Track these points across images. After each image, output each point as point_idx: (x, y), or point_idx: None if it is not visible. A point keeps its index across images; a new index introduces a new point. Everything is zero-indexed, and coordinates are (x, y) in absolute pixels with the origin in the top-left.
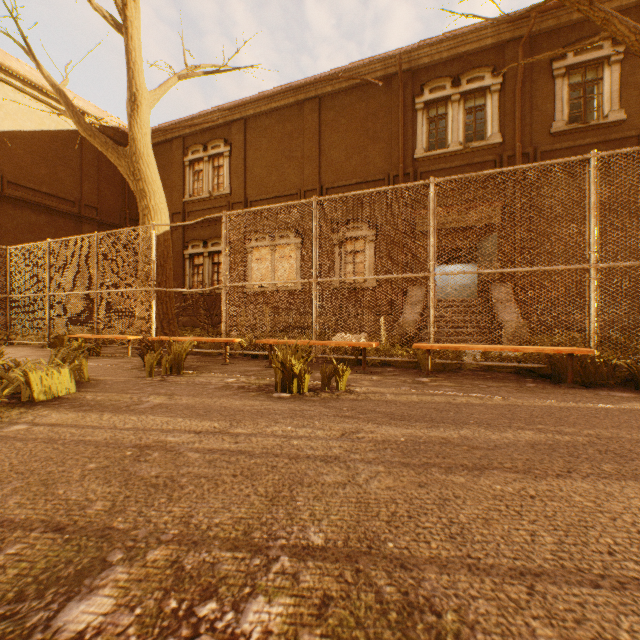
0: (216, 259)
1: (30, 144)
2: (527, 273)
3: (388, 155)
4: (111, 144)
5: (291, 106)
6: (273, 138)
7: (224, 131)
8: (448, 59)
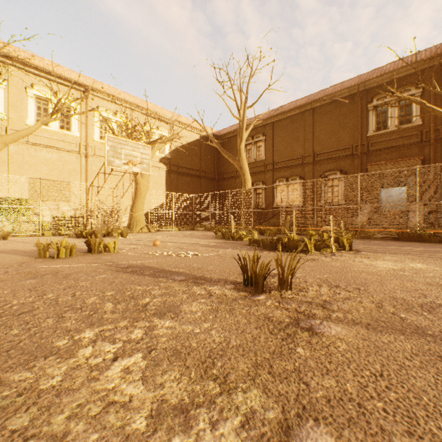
0: (257, 191)
1: (185, 149)
2: (438, 195)
3: (352, 135)
4: (231, 156)
5: (297, 114)
6: (287, 131)
7: (262, 129)
8: (388, 82)
